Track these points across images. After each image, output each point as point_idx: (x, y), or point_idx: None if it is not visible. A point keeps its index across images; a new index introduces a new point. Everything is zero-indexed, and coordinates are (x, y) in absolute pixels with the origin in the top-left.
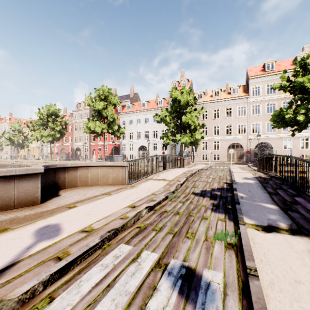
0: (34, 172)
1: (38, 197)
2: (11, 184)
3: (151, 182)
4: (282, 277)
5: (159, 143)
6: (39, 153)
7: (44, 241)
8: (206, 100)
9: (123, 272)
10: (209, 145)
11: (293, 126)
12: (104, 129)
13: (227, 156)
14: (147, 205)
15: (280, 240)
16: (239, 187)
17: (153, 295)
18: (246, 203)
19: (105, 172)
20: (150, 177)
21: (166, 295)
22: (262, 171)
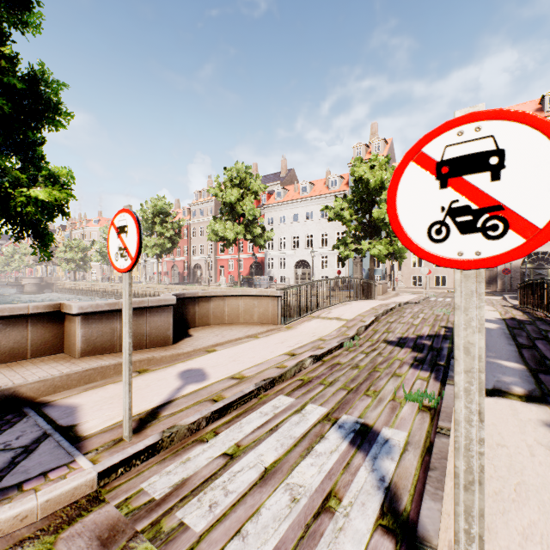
0: (166, 304)
1: (169, 336)
2: (143, 318)
3: (317, 322)
4: None
5: (331, 255)
6: (141, 272)
7: (193, 385)
8: None
9: (286, 420)
10: None
11: None
12: (239, 234)
13: None
14: (312, 353)
15: (502, 406)
16: None
17: (321, 442)
18: None
19: (248, 305)
20: (316, 313)
21: (335, 443)
22: (524, 308)
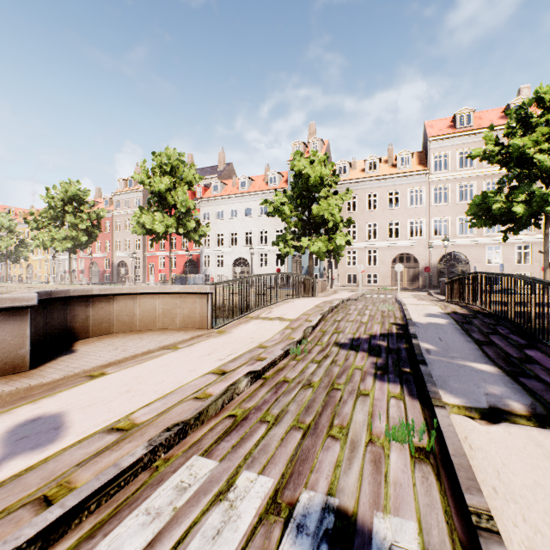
0: (16, 305)
1: (24, 357)
2: None
3: (256, 324)
4: (549, 533)
5: (270, 253)
6: (49, 271)
7: (21, 457)
8: (353, 177)
9: (195, 529)
10: (359, 256)
11: (505, 224)
12: (170, 227)
13: (391, 276)
14: (249, 368)
15: (522, 440)
16: (421, 332)
17: None
18: (439, 362)
19: (168, 305)
20: (255, 313)
21: None
22: (455, 302)
